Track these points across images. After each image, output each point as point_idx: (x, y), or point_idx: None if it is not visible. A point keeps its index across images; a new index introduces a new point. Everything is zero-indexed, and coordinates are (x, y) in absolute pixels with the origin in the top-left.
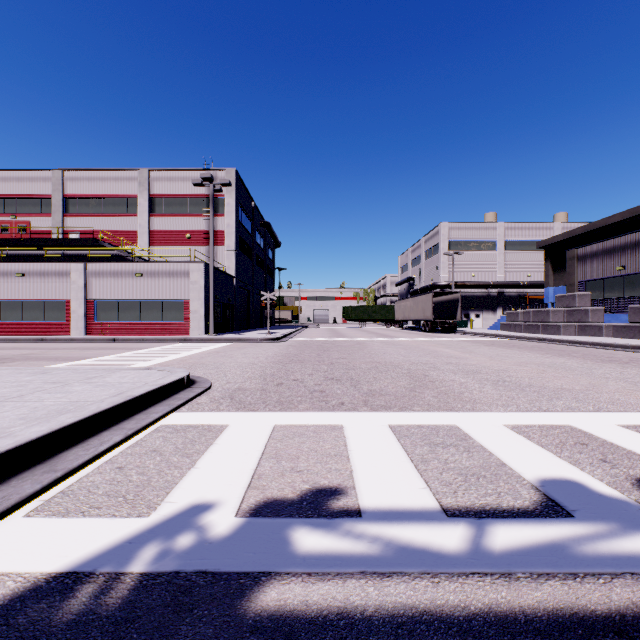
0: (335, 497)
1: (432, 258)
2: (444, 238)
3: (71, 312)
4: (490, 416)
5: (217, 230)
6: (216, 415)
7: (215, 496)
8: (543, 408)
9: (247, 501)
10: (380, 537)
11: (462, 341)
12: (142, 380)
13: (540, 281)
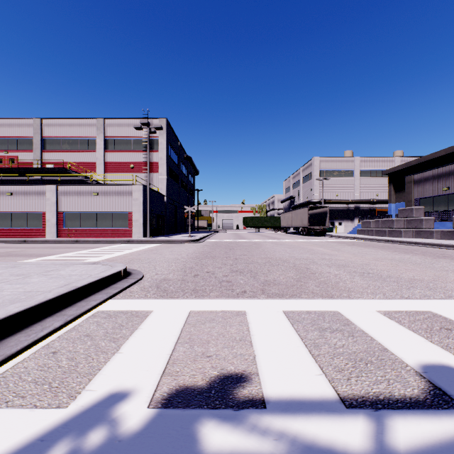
0: (241, 384)
1: (307, 182)
2: (316, 168)
3: (46, 221)
4: (364, 303)
5: (153, 162)
6: (143, 302)
7: (132, 383)
8: (404, 296)
9: (160, 389)
10: (285, 433)
11: (331, 242)
12: (88, 273)
13: (385, 199)
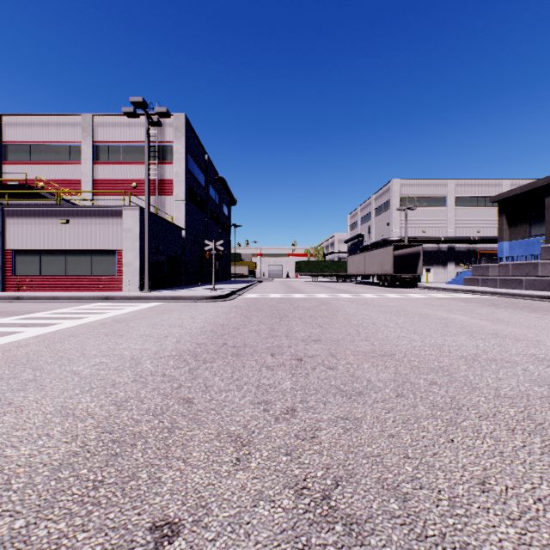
0: None
1: (382, 215)
2: (395, 194)
3: None
4: None
5: (165, 179)
6: None
7: None
8: None
9: None
10: None
11: (446, 299)
12: None
13: (490, 236)
